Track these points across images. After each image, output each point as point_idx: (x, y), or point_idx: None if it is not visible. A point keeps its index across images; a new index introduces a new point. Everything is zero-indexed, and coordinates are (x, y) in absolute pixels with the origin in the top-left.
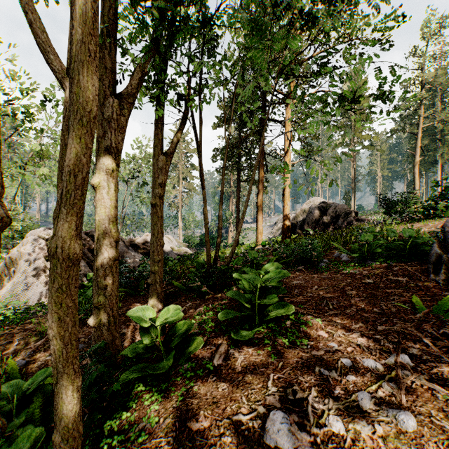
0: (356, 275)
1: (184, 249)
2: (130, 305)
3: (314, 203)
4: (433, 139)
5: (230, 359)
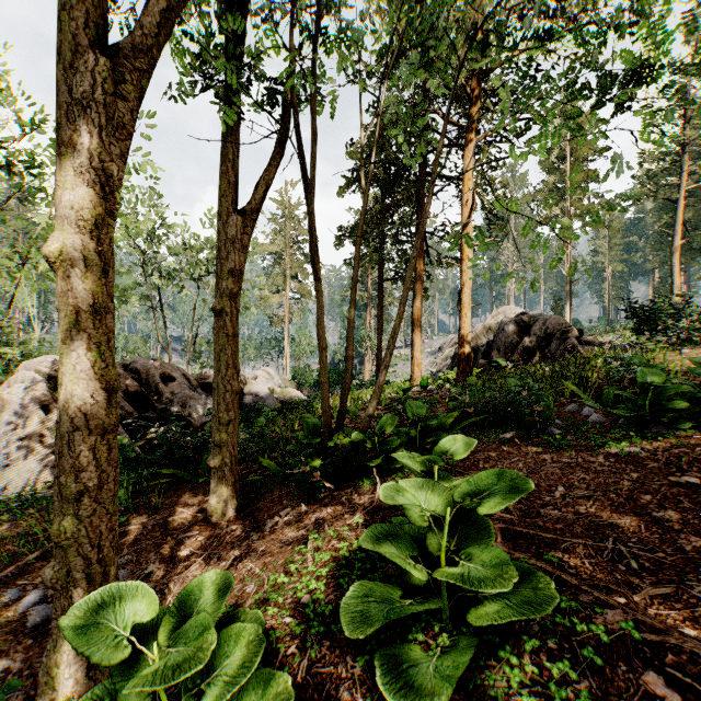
0: (644, 460)
1: (292, 391)
2: (177, 504)
3: (506, 315)
4: None
5: None
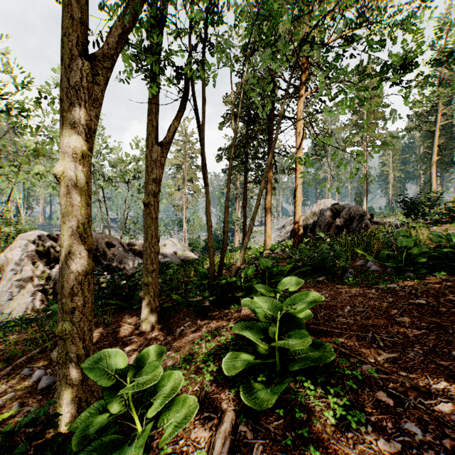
0: (398, 291)
1: (188, 253)
2: (120, 321)
3: (325, 204)
4: (450, 138)
5: (240, 447)
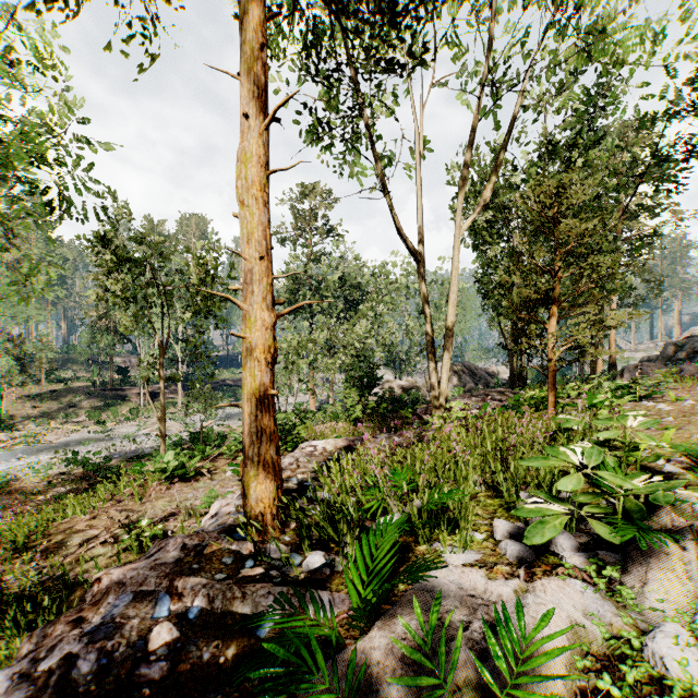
0: None
1: None
2: None
3: (697, 331)
4: None
5: None
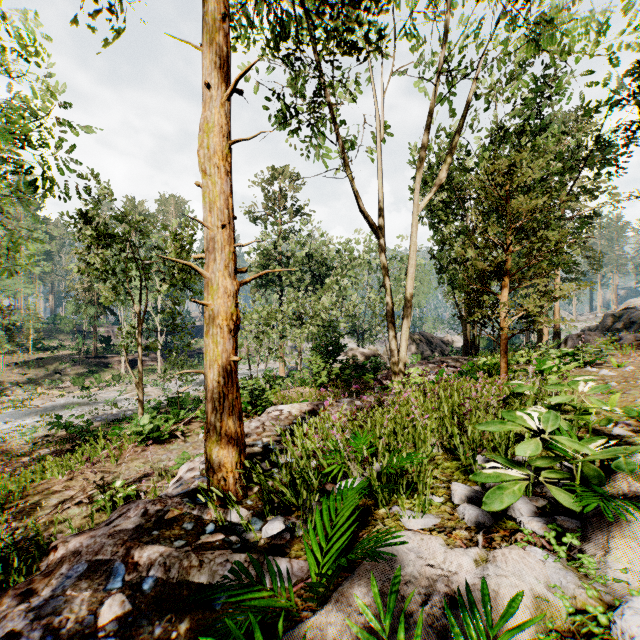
0: None
1: None
2: None
3: (633, 304)
4: None
5: None
